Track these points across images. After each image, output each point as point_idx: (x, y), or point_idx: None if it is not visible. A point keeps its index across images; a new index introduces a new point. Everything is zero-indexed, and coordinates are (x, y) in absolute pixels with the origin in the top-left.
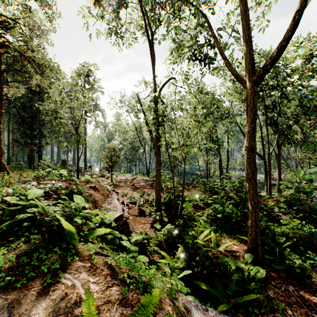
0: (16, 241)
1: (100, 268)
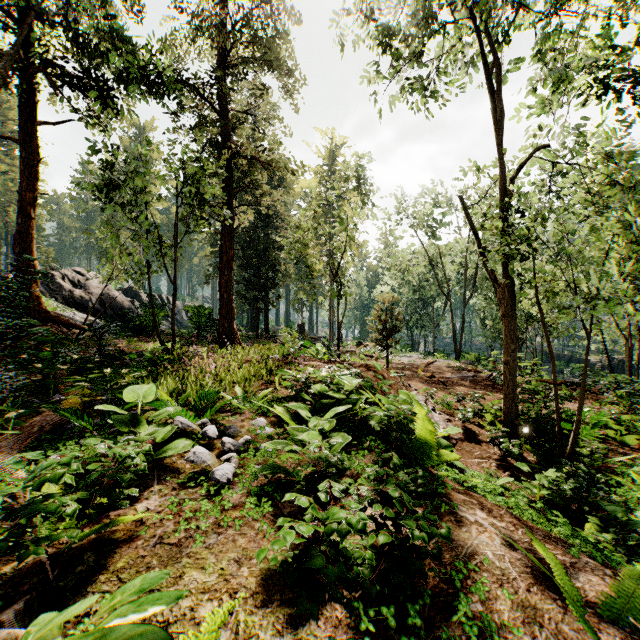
0: (351, 448)
1: (494, 510)
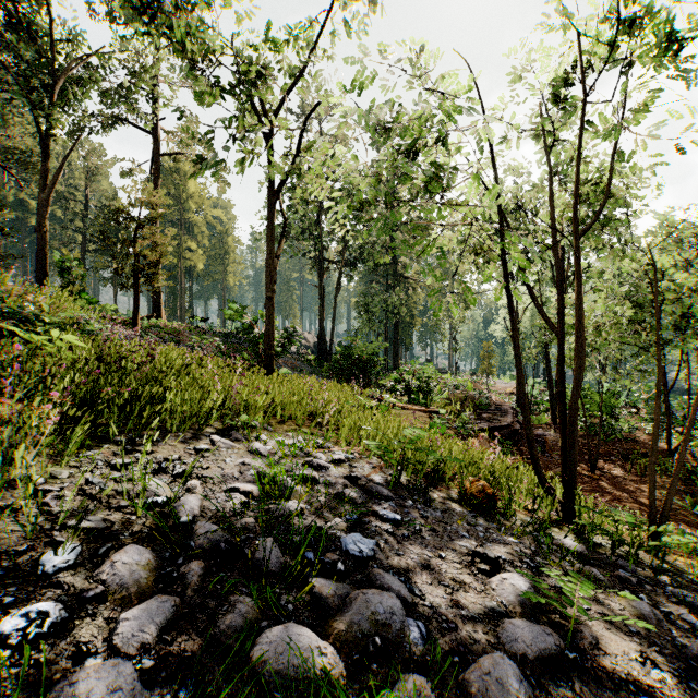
0: None
1: None
